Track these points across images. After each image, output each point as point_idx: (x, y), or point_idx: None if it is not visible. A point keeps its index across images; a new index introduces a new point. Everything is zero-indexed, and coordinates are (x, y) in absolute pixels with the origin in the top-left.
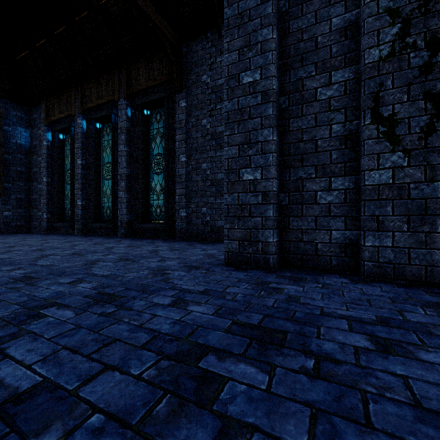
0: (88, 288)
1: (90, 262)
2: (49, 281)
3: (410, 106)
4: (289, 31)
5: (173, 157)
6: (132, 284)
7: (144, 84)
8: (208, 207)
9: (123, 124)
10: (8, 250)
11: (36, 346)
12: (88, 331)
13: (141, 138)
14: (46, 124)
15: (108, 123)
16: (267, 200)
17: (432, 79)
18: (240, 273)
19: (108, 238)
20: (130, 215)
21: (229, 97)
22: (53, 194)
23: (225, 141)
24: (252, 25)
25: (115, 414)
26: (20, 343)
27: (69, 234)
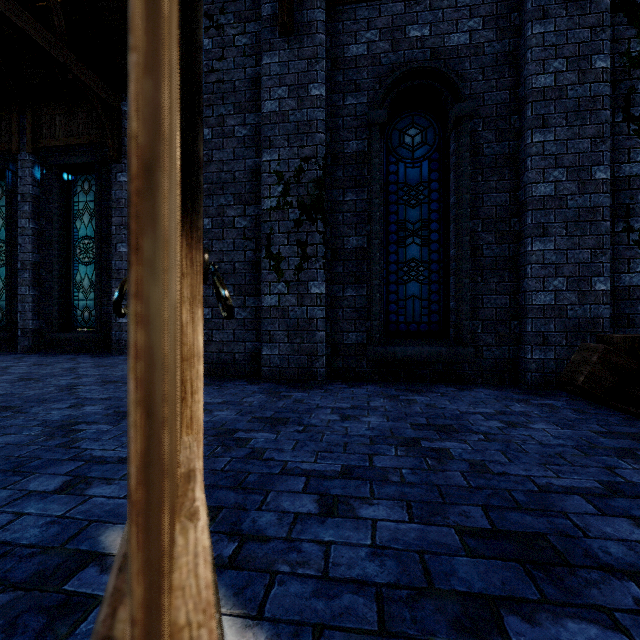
0: None
1: None
2: None
3: (289, 249)
4: (212, 159)
5: (109, 244)
6: (32, 398)
7: (62, 140)
8: None
9: (27, 189)
10: None
11: None
12: None
13: (59, 213)
14: None
15: (0, 181)
16: None
17: (301, 231)
18: None
19: None
20: (39, 320)
21: None
22: None
23: None
24: None
25: (12, 443)
26: None
27: None
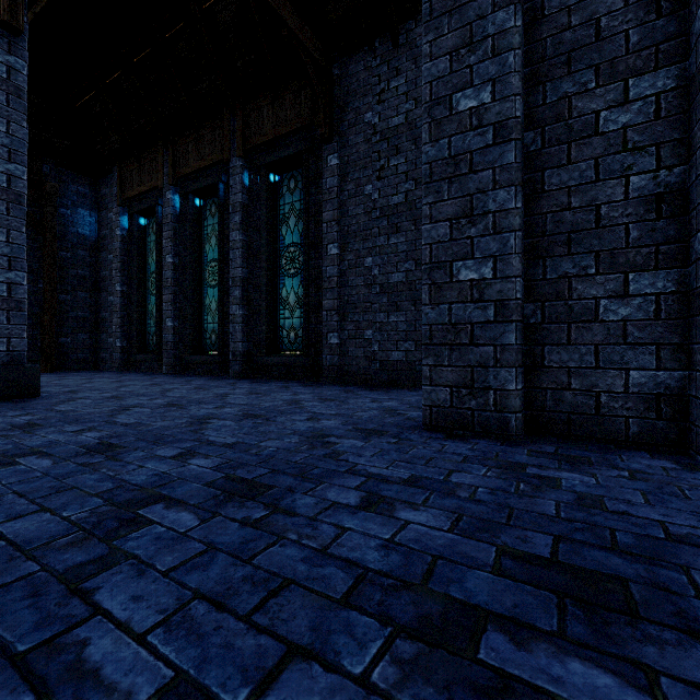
0: (207, 468)
1: (198, 419)
2: (141, 453)
3: None
4: (542, 13)
5: (317, 248)
6: (278, 462)
7: (270, 133)
8: (376, 330)
9: (237, 197)
10: (70, 398)
11: (145, 589)
12: (231, 559)
13: (266, 219)
14: (120, 202)
15: (214, 198)
16: (504, 315)
17: None
18: (460, 444)
19: (214, 379)
20: (247, 343)
21: (432, 137)
22: (130, 311)
23: (426, 213)
24: (476, 8)
25: None
26: (117, 580)
27: (155, 373)
